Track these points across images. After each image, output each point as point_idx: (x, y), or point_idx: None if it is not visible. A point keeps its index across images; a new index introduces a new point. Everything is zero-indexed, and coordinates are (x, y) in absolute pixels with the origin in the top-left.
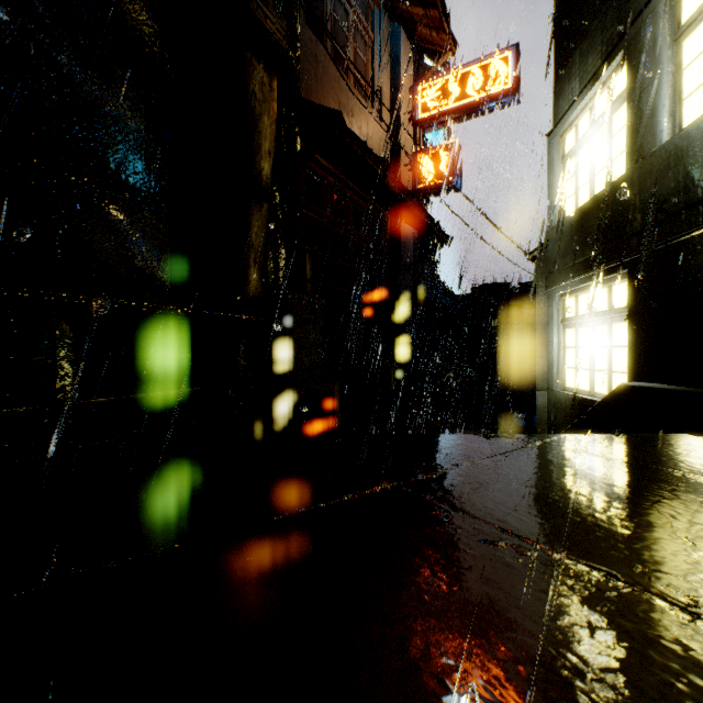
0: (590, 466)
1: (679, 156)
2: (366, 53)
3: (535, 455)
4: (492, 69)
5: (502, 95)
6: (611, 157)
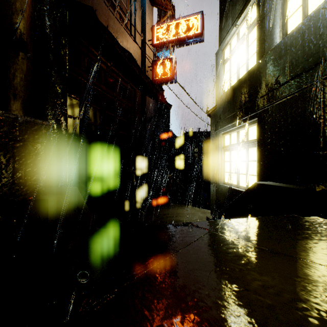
0: (250, 262)
1: (287, 49)
2: (127, 3)
3: (207, 249)
4: (191, 22)
5: (195, 35)
6: (248, 58)
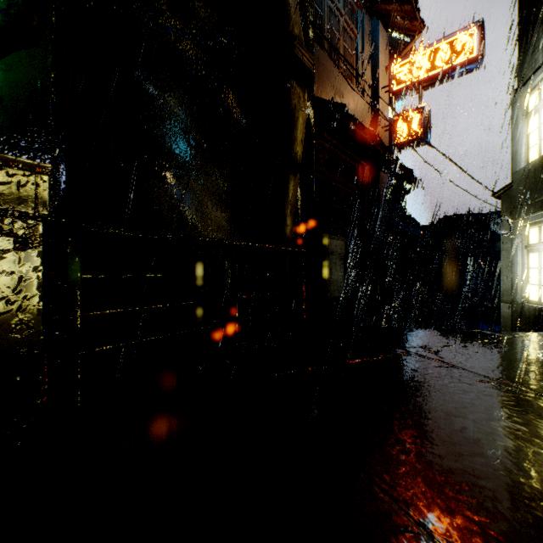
0: None
1: None
2: (352, 47)
3: (506, 343)
4: (458, 43)
5: (468, 63)
6: None
